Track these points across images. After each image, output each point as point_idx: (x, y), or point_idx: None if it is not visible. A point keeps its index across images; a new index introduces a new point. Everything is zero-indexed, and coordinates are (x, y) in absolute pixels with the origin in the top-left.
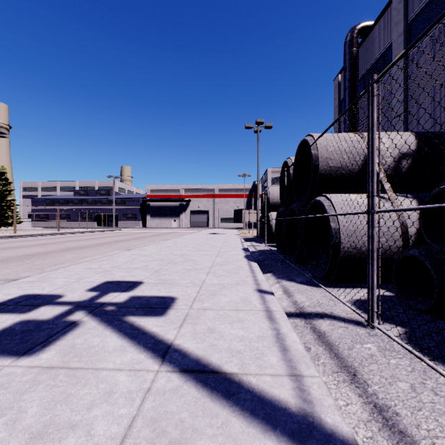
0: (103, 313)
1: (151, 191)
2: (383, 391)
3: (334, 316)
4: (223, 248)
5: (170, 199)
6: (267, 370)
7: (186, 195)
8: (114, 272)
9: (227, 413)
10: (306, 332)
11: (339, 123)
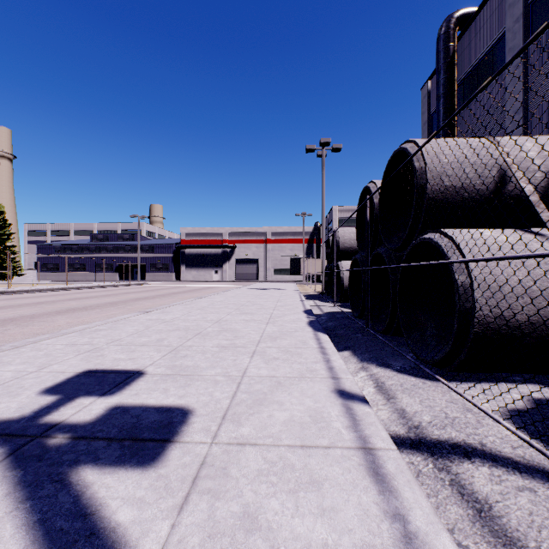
0: (37, 455)
1: (186, 235)
2: None
3: (492, 455)
4: (277, 310)
5: (210, 246)
6: None
7: (231, 240)
8: (107, 351)
9: None
10: (446, 496)
11: None
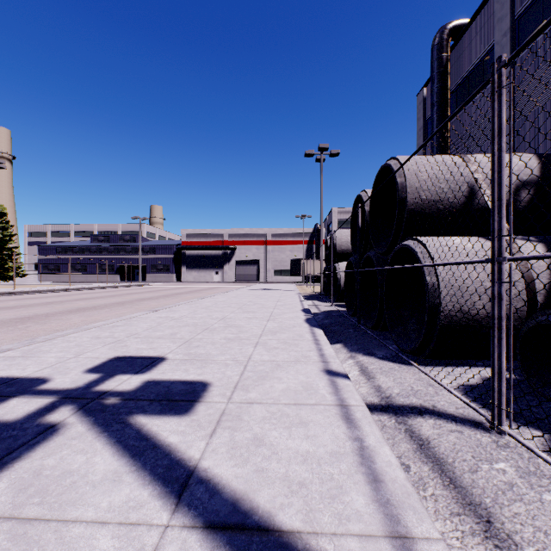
0: (100, 409)
1: (187, 236)
2: None
3: (439, 412)
4: (277, 309)
5: (210, 247)
6: (351, 524)
7: (231, 242)
8: (129, 343)
9: None
10: (400, 438)
11: (424, 149)
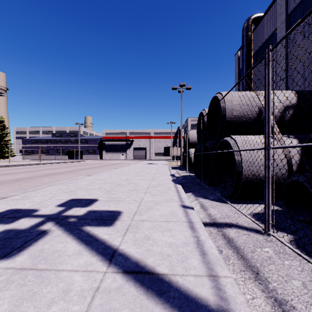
0: (67, 223)
1: (106, 134)
2: (281, 287)
3: (239, 226)
4: (156, 174)
5: (119, 140)
6: (190, 271)
7: (130, 137)
8: (77, 192)
9: (159, 310)
10: (219, 238)
11: (239, 85)
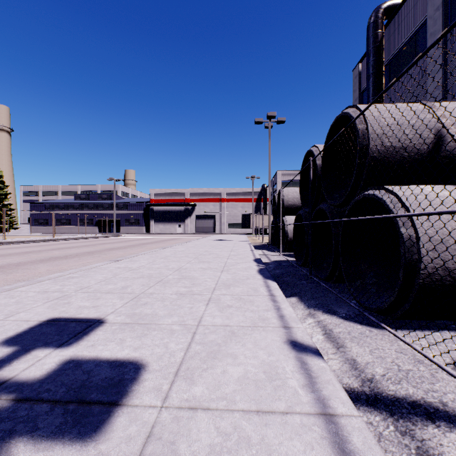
0: None
1: (154, 195)
2: None
3: None
4: (230, 259)
5: (174, 204)
6: None
7: (192, 199)
8: (73, 299)
9: None
10: None
11: None
